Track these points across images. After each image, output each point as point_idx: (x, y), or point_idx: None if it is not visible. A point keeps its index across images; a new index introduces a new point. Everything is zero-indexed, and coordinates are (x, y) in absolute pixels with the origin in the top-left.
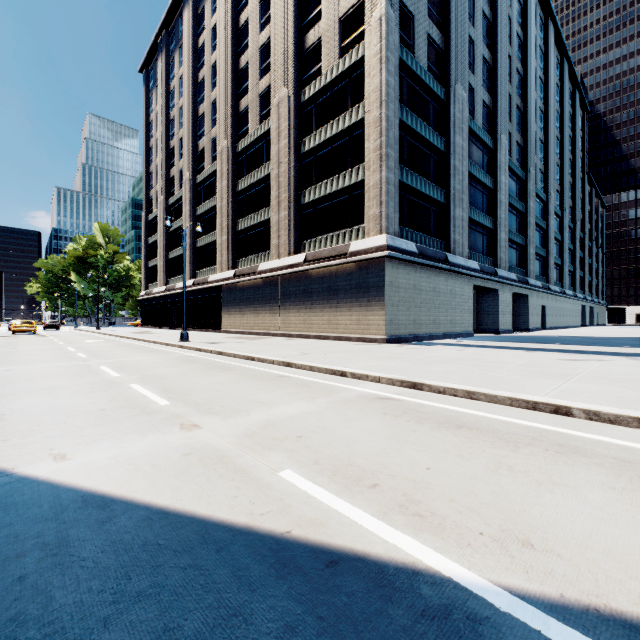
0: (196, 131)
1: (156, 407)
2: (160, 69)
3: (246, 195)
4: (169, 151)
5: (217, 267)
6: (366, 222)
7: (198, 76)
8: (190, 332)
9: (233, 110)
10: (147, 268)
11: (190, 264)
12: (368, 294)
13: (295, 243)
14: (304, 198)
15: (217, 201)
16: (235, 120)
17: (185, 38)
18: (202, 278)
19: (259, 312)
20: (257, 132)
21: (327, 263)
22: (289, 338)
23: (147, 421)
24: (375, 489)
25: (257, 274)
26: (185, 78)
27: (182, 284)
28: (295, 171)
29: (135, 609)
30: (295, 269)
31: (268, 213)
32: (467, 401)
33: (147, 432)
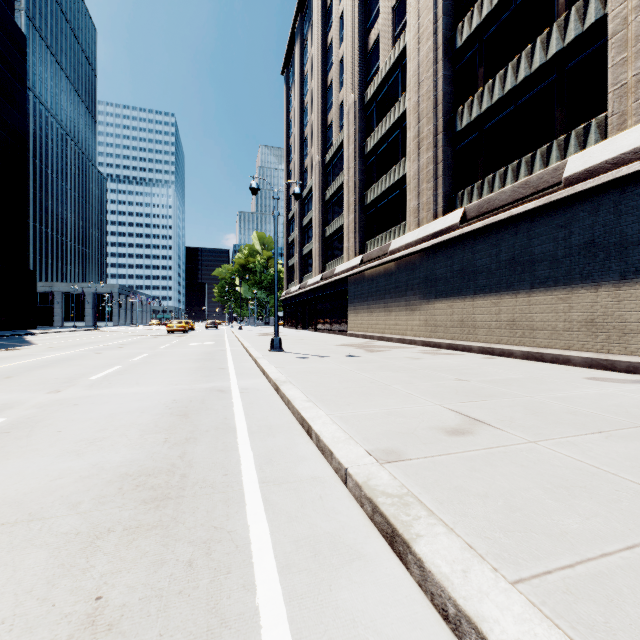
0: (325, 105)
1: None
2: (296, 59)
3: (376, 155)
4: (303, 141)
5: (344, 255)
6: (613, 101)
7: (327, 41)
8: (315, 334)
9: (361, 52)
10: (287, 268)
11: (319, 257)
12: (621, 261)
13: (444, 198)
14: (460, 120)
15: (344, 175)
16: (363, 64)
17: (315, 7)
18: (329, 271)
19: (391, 309)
20: (389, 61)
21: (508, 212)
22: (434, 349)
23: None
24: None
25: (388, 256)
26: (315, 51)
27: (312, 280)
28: (444, 83)
29: None
30: (444, 237)
31: (403, 167)
32: None
33: None
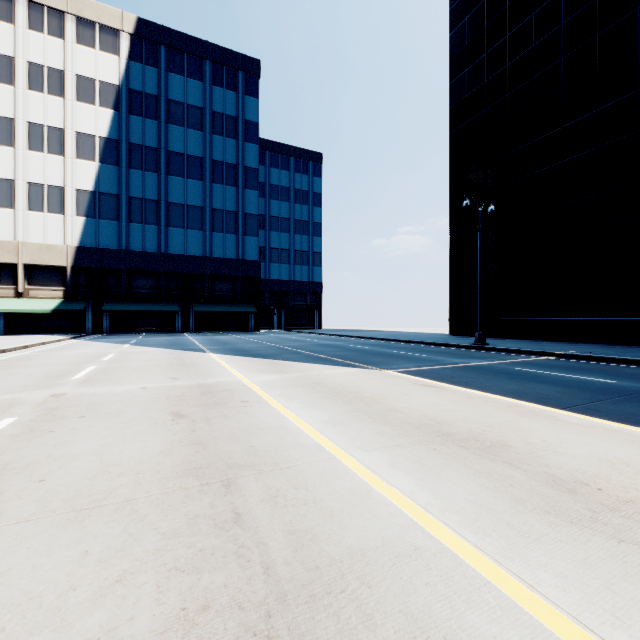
0: None
1: (120, 353)
2: None
3: None
4: None
5: None
6: None
7: None
8: None
9: None
10: None
11: None
12: None
13: None
14: None
15: None
16: None
17: None
18: None
19: None
20: None
21: None
22: None
23: (131, 351)
24: (118, 346)
25: None
26: None
27: None
28: None
29: (156, 345)
30: None
31: None
32: (22, 350)
33: (135, 350)
